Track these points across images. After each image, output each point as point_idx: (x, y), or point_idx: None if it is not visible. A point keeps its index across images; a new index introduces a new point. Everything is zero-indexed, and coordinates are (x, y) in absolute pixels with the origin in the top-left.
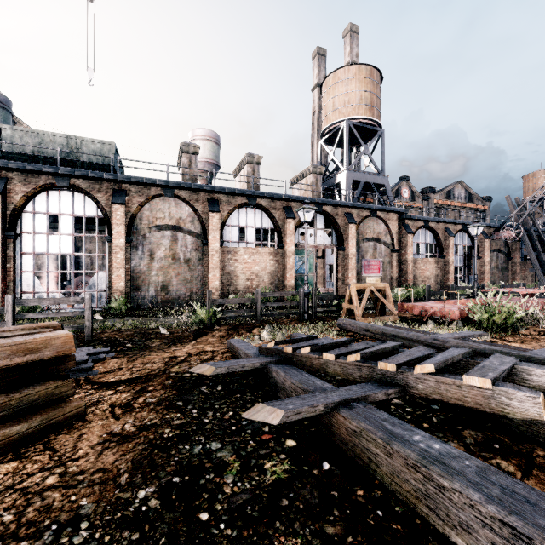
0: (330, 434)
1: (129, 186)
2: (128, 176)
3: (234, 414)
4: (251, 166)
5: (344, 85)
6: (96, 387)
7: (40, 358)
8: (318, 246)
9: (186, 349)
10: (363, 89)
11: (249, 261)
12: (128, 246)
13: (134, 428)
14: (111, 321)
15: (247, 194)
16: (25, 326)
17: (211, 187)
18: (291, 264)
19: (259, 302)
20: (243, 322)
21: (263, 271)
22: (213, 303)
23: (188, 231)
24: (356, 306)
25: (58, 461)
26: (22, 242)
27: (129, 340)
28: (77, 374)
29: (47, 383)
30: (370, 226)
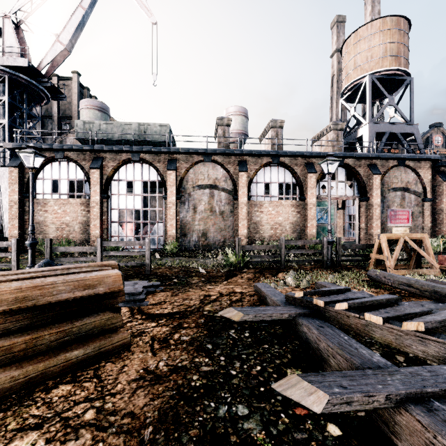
0: (392, 434)
1: (178, 155)
2: (178, 148)
3: (262, 369)
4: (275, 130)
5: (366, 42)
6: (144, 317)
7: (95, 293)
8: (339, 198)
9: (218, 288)
10: (387, 41)
11: (273, 212)
12: (178, 202)
13: (166, 368)
14: (165, 259)
15: (271, 154)
16: (93, 264)
17: (240, 151)
18: (312, 215)
19: (283, 249)
20: (268, 266)
21: (286, 221)
22: (242, 249)
23: (222, 188)
24: (387, 257)
25: (99, 393)
26: (112, 201)
27: (175, 276)
28: (134, 303)
29: (101, 314)
30: (396, 175)
